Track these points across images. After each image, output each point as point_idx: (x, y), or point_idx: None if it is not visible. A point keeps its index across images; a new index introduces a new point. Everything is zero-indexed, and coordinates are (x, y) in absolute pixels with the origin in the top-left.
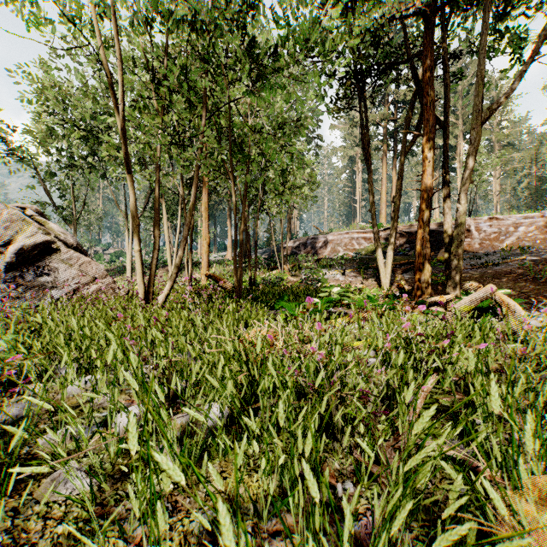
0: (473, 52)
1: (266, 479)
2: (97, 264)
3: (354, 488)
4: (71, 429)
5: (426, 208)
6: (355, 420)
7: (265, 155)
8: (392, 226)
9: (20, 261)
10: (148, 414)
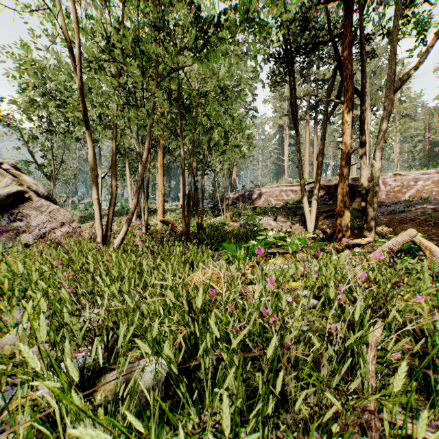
0: (384, 35)
1: None
2: (65, 211)
3: None
4: None
5: (346, 164)
6: (326, 416)
7: (210, 117)
8: (316, 179)
9: None
10: (51, 401)
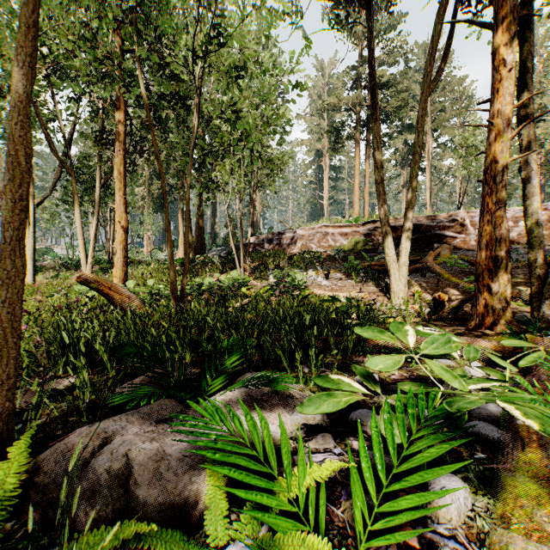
0: None
1: None
2: None
3: None
4: None
5: (501, 157)
6: None
7: None
8: (409, 203)
9: None
10: None
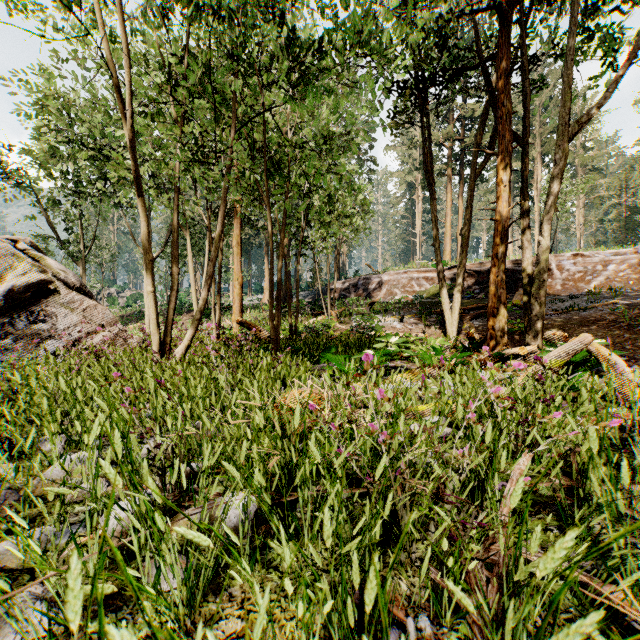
0: (557, 56)
1: (304, 632)
2: (105, 309)
3: (431, 626)
4: (15, 551)
5: (501, 242)
6: (436, 534)
7: (308, 177)
8: (460, 263)
9: (10, 304)
10: (135, 522)
